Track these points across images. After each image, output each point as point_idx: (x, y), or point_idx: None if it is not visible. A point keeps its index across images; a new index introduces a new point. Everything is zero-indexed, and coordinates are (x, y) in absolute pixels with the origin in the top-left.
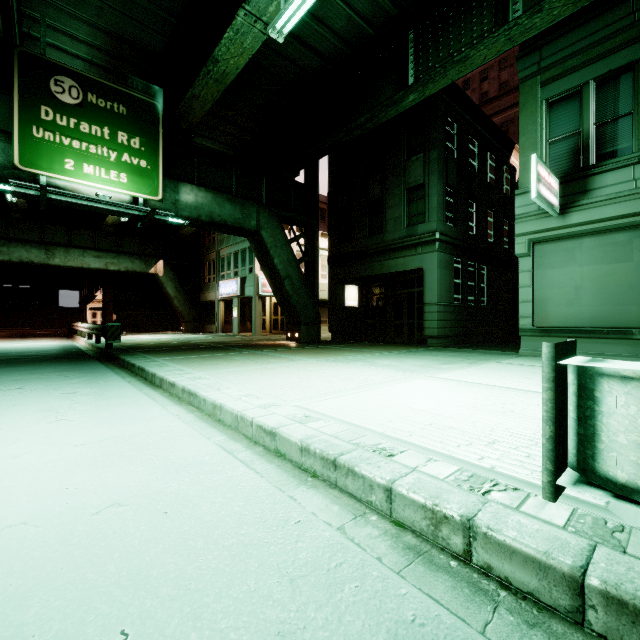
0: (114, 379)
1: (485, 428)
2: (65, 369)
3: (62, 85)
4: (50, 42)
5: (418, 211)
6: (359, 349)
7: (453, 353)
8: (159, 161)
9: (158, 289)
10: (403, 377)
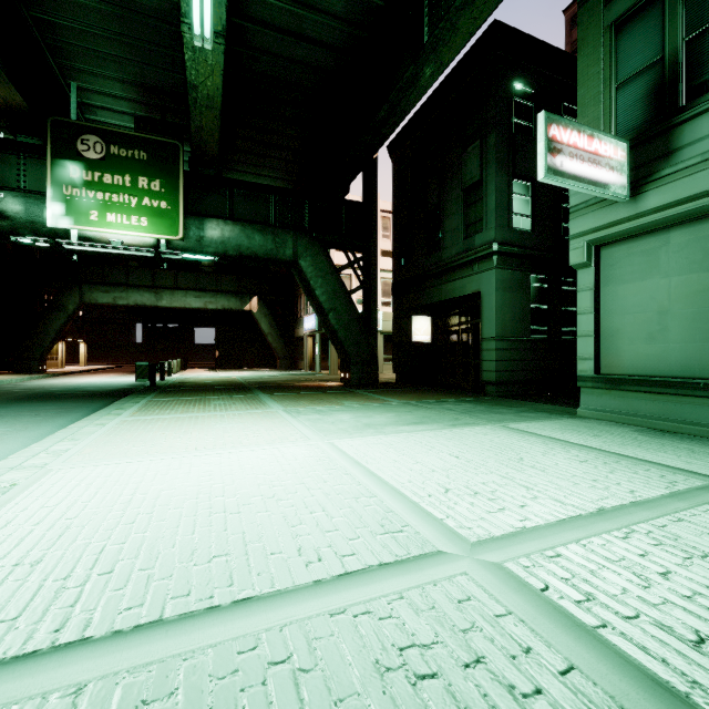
0: (61, 420)
1: (100, 537)
2: (63, 407)
3: (88, 143)
4: (100, 105)
5: (476, 217)
6: (381, 396)
7: (485, 407)
8: (180, 200)
9: (257, 325)
10: (292, 441)
